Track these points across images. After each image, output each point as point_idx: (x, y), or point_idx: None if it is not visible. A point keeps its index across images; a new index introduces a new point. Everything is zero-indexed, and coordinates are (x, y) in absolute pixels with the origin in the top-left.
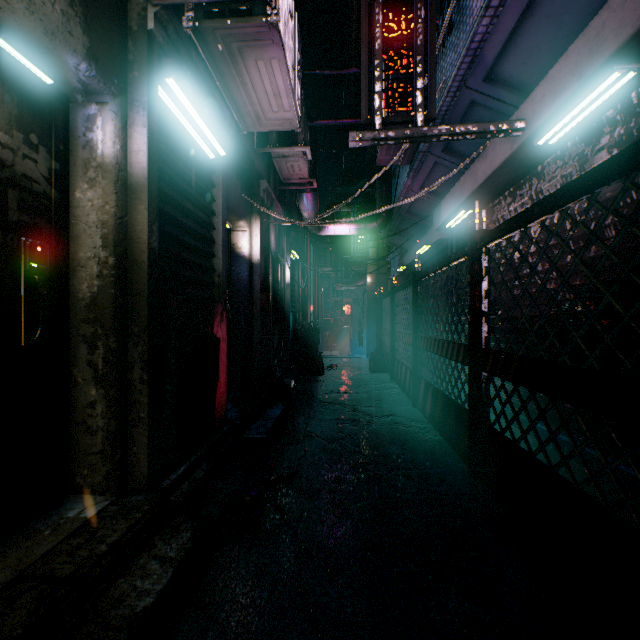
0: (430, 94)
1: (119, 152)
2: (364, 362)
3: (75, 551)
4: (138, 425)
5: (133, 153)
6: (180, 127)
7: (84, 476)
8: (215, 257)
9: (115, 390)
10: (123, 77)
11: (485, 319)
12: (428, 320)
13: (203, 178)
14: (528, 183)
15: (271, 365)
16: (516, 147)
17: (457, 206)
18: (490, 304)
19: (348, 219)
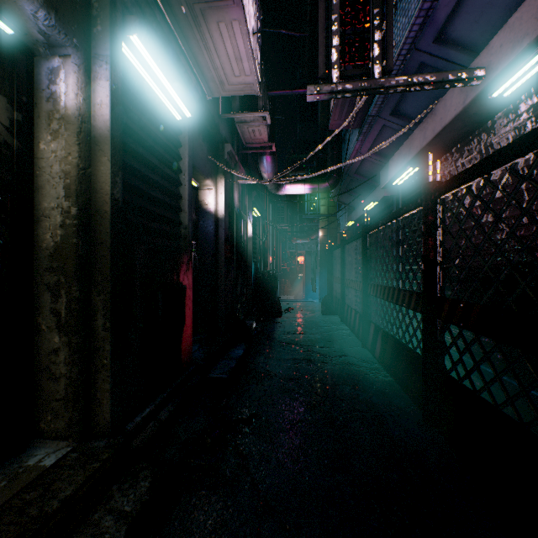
0: (387, 46)
1: (82, 104)
2: (316, 306)
3: (25, 508)
4: (101, 371)
5: (96, 106)
6: (147, 87)
7: (48, 422)
8: (182, 211)
9: (77, 338)
10: (86, 31)
11: (440, 268)
12: (378, 269)
13: (170, 137)
14: (477, 138)
15: (235, 309)
16: (469, 101)
17: (405, 164)
18: (446, 253)
19: (304, 176)
